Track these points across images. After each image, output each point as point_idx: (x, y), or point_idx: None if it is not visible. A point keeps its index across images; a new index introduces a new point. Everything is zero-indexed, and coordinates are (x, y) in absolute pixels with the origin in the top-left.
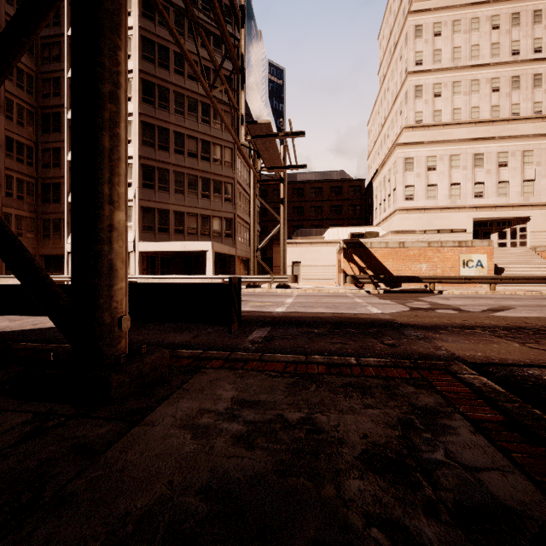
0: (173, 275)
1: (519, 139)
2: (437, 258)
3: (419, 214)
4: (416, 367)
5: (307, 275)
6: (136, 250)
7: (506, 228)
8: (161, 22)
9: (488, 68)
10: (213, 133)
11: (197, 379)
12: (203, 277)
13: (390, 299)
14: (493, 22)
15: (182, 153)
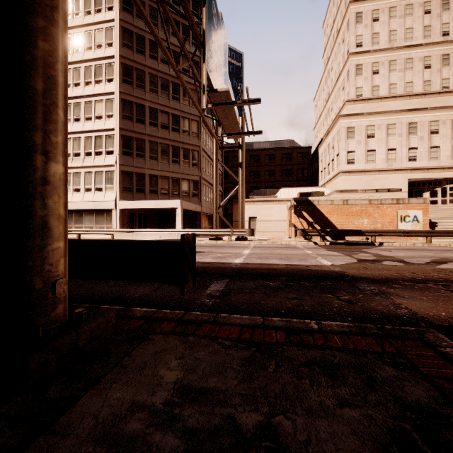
0: (147, 229)
1: (449, 109)
2: (377, 214)
3: (359, 176)
4: (386, 335)
5: (262, 228)
6: (117, 207)
7: (437, 187)
8: (138, 15)
9: (421, 48)
10: (182, 108)
11: (141, 349)
12: (173, 231)
13: (337, 250)
14: (425, 8)
15: (156, 126)
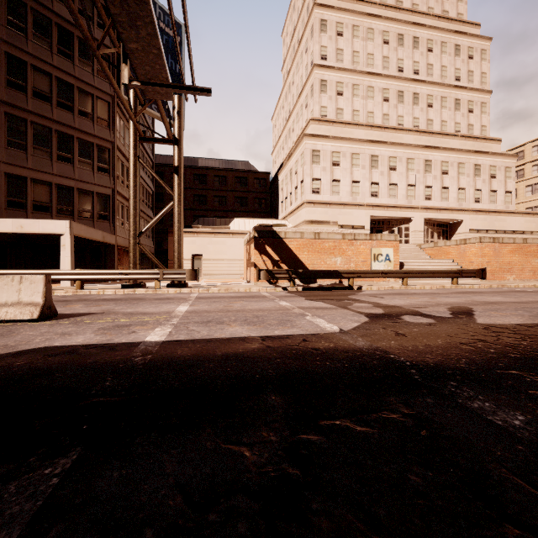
0: None
1: (404, 147)
2: (351, 252)
3: (325, 208)
4: None
5: (210, 270)
6: None
7: (394, 227)
8: None
9: (380, 78)
10: (79, 74)
11: None
12: (47, 273)
13: (320, 299)
14: (384, 37)
15: (23, 90)
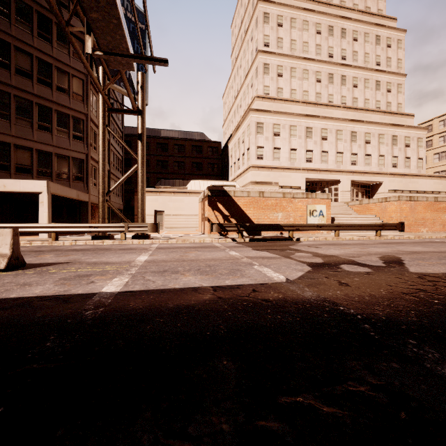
0: None
1: (334, 120)
2: (290, 208)
3: (267, 172)
4: None
5: (170, 223)
6: None
7: (325, 187)
8: None
9: (314, 63)
10: (57, 55)
11: None
12: (25, 226)
13: (265, 249)
14: (317, 28)
15: (7, 68)
